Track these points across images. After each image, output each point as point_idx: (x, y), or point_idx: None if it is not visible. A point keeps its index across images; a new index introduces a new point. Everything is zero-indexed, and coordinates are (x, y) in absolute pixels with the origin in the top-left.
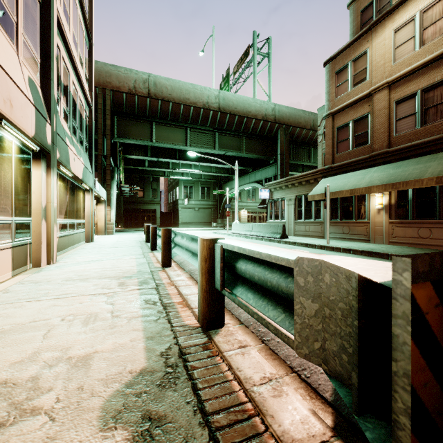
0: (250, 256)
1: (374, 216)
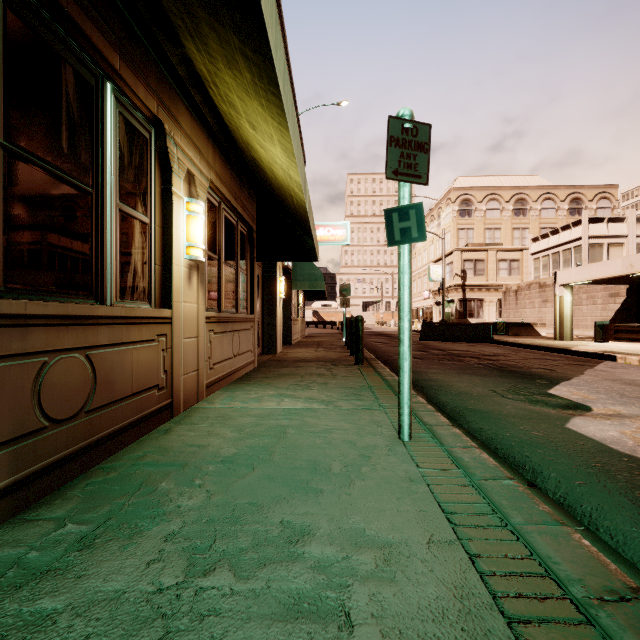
0: (639, 329)
1: (182, 290)
